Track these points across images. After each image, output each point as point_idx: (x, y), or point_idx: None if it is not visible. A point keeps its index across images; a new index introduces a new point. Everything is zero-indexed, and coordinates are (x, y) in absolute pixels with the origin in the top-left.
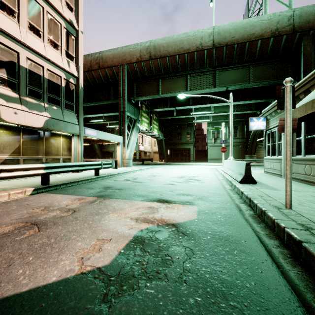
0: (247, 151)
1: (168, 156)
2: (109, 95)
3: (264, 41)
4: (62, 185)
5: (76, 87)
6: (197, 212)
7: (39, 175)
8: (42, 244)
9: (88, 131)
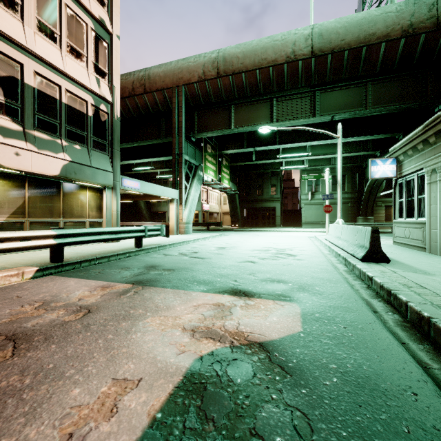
0: (360, 211)
1: (244, 218)
2: (159, 131)
3: (391, 44)
4: (83, 262)
5: (109, 118)
6: (300, 317)
7: (46, 247)
8: (3, 390)
9: (127, 181)
